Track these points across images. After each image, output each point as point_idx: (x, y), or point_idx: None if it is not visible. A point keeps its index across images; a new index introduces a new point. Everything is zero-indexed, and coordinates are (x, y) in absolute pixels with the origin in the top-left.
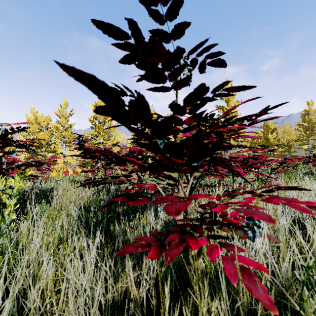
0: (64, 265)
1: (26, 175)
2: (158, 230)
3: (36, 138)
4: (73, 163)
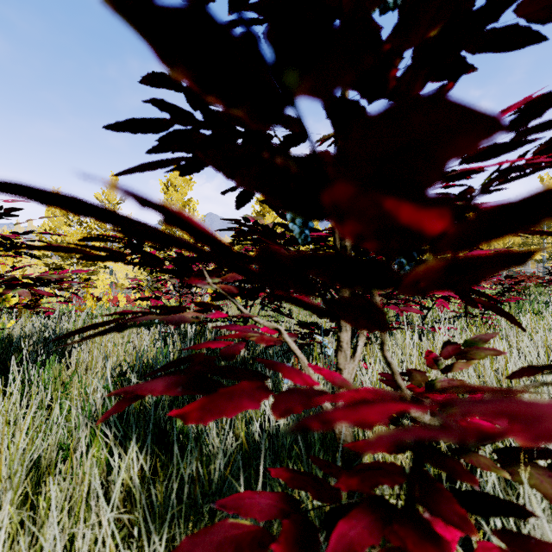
0: (39, 541)
1: (6, 305)
2: (281, 428)
3: (62, 240)
4: (128, 285)
